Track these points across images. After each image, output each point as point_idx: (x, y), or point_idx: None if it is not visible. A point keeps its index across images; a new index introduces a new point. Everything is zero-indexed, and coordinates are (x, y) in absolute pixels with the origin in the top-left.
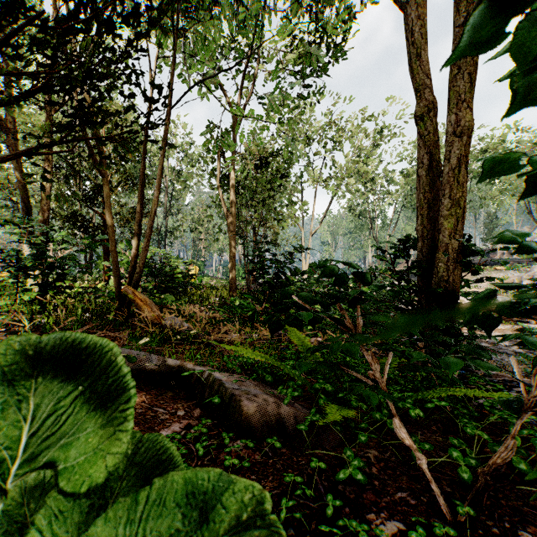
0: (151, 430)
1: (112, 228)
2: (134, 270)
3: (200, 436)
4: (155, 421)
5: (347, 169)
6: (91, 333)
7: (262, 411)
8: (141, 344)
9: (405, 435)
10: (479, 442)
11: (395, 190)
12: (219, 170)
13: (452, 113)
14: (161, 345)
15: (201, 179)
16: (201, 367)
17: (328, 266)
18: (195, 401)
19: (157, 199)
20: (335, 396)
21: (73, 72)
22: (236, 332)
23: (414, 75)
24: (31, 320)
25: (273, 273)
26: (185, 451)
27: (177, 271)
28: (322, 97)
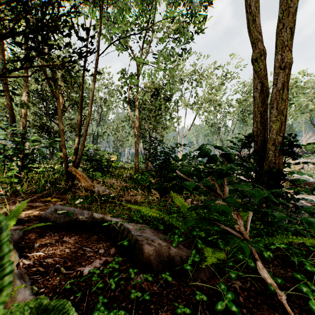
0: (79, 265)
1: (62, 131)
2: (76, 157)
3: (113, 270)
4: (83, 258)
5: (205, 98)
6: (49, 196)
7: (157, 252)
8: (77, 203)
9: (267, 275)
10: (310, 274)
11: (233, 110)
12: (128, 98)
13: (278, 54)
14: (91, 203)
15: (118, 104)
16: (116, 219)
17: (205, 149)
18: (112, 242)
19: (90, 113)
20: (205, 239)
21: (29, 20)
22: (139, 195)
23: (251, 33)
24: (10, 188)
25: (162, 159)
26: (102, 285)
27: (103, 158)
28: (190, 55)
